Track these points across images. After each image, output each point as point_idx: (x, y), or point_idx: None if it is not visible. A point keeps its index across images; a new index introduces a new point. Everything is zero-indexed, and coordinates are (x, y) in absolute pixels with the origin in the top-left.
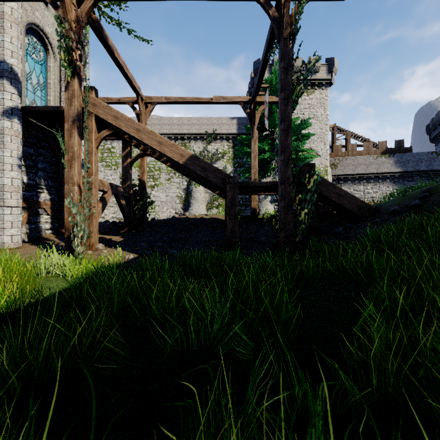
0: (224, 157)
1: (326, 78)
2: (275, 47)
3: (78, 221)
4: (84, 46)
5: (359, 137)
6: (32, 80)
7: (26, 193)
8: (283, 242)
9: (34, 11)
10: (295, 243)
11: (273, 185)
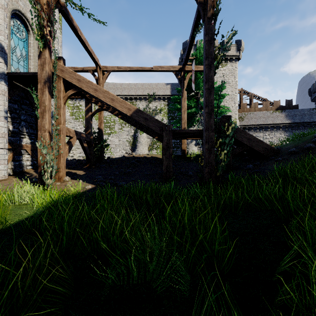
0: (161, 112)
1: (236, 55)
2: (200, 26)
3: (48, 159)
4: (53, 24)
5: (260, 98)
6: (16, 53)
7: (11, 138)
8: (207, 176)
9: (18, 0)
10: (216, 176)
11: (199, 132)
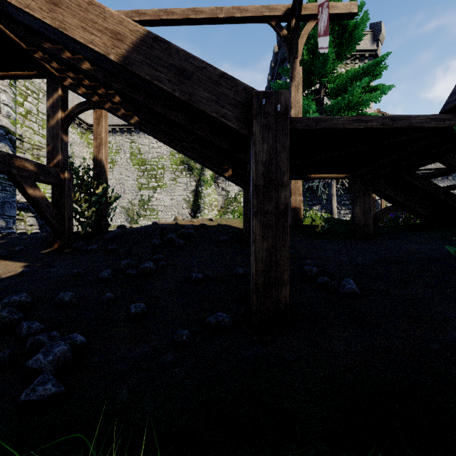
0: None
1: (371, 49)
2: None
3: None
4: None
5: None
6: None
7: None
8: None
9: None
10: None
11: (388, 129)
